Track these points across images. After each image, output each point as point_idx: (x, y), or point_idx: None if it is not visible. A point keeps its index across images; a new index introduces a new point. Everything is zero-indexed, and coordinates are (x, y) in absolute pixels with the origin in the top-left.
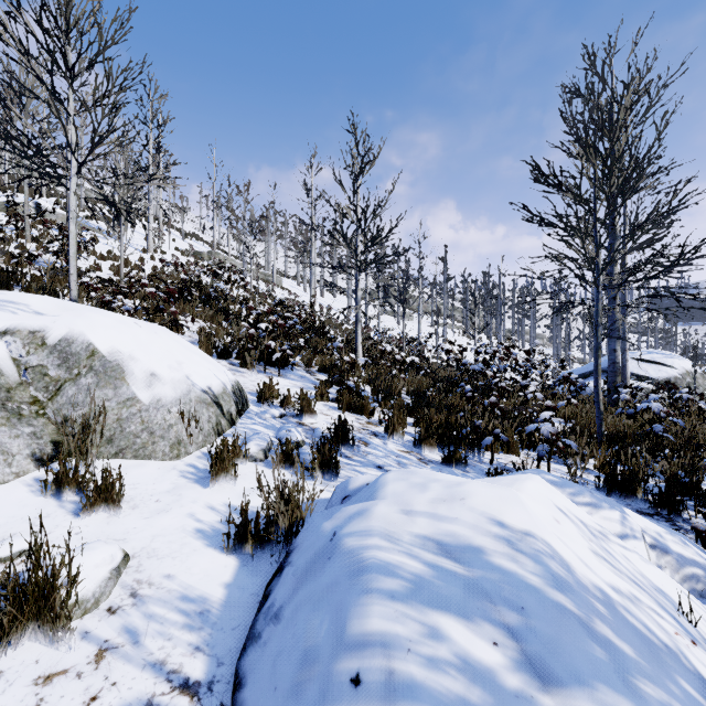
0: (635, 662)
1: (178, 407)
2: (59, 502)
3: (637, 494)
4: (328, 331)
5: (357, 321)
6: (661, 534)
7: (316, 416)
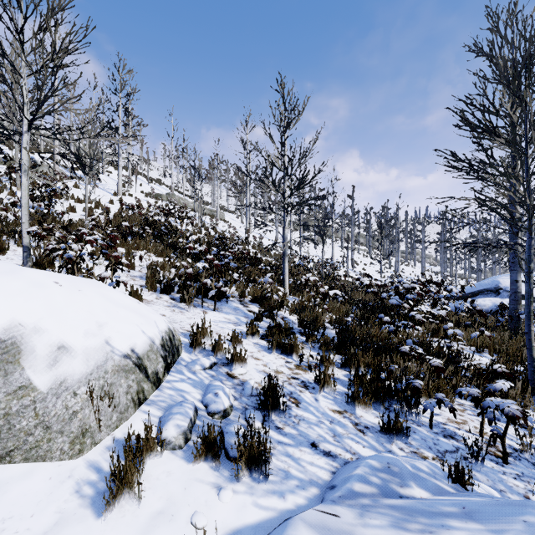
0: None
1: (87, 385)
2: None
3: None
4: (259, 263)
5: (285, 255)
6: None
7: (246, 364)
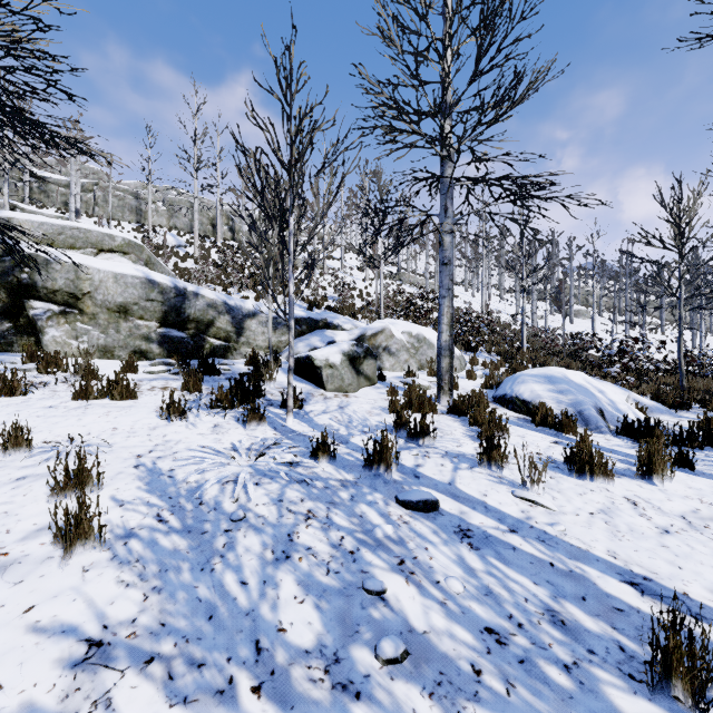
0: (572, 384)
1: None
2: (431, 377)
3: (670, 404)
4: (501, 331)
5: (523, 323)
6: (642, 399)
7: (499, 370)
